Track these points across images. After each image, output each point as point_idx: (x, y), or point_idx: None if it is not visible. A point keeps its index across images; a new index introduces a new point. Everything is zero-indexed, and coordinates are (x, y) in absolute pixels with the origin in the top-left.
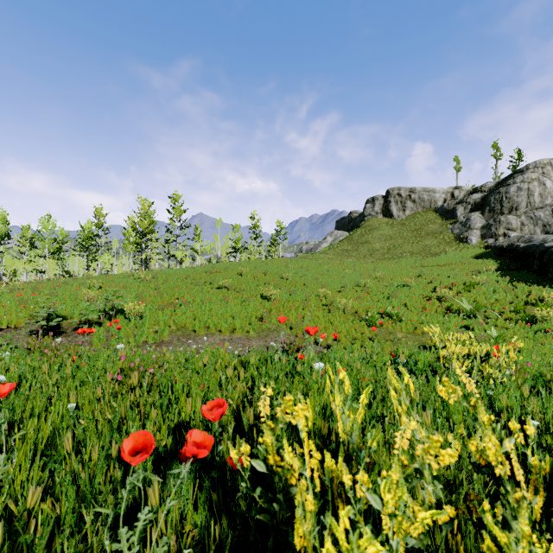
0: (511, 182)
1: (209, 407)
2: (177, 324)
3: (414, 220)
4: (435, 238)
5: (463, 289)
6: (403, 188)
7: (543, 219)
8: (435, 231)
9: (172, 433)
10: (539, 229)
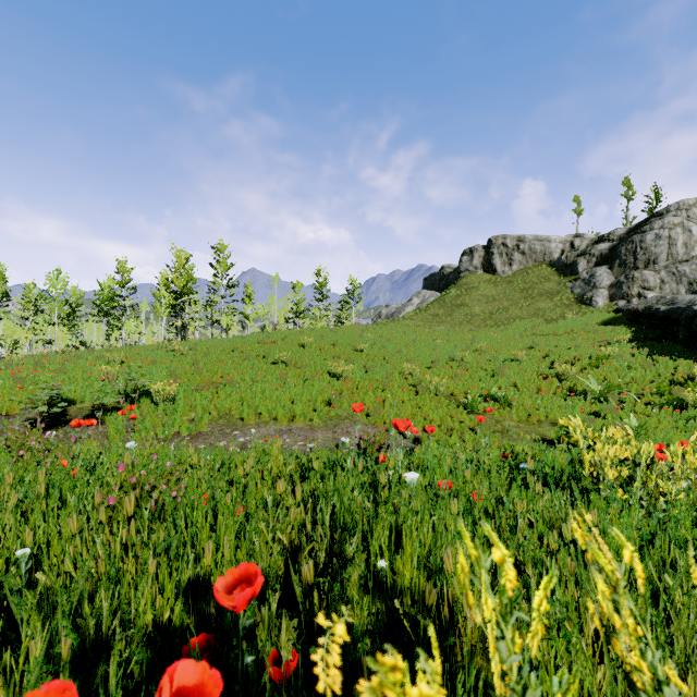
0: (648, 228)
1: (230, 579)
2: (219, 410)
3: (523, 277)
4: (550, 300)
5: (589, 365)
6: (509, 237)
7: (689, 276)
8: (551, 290)
9: (184, 594)
10: (684, 288)
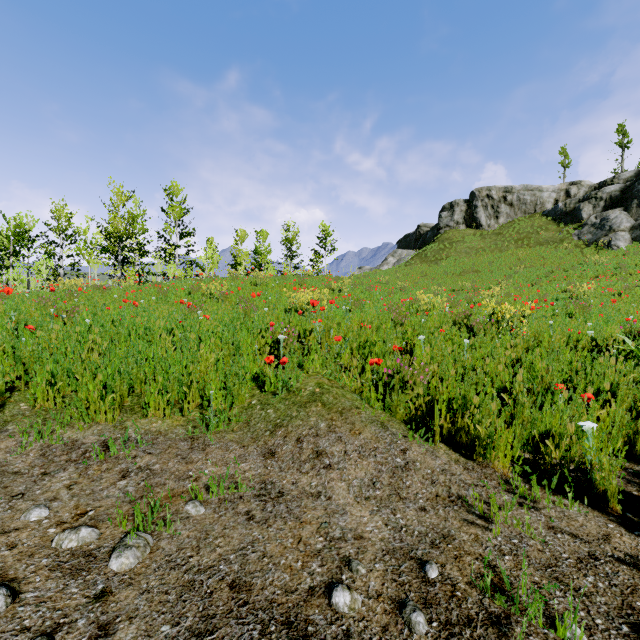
0: None
1: None
2: None
3: (515, 228)
4: (554, 248)
5: None
6: (494, 188)
7: None
8: (552, 239)
9: None
10: None
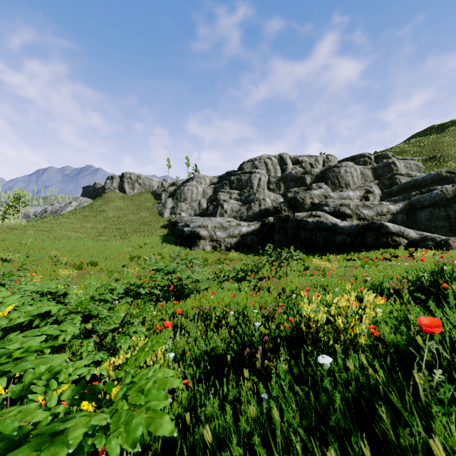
0: (186, 185)
1: None
2: None
3: (138, 198)
4: (148, 212)
5: (139, 247)
6: (133, 174)
7: (195, 207)
8: (149, 207)
9: None
10: (193, 212)
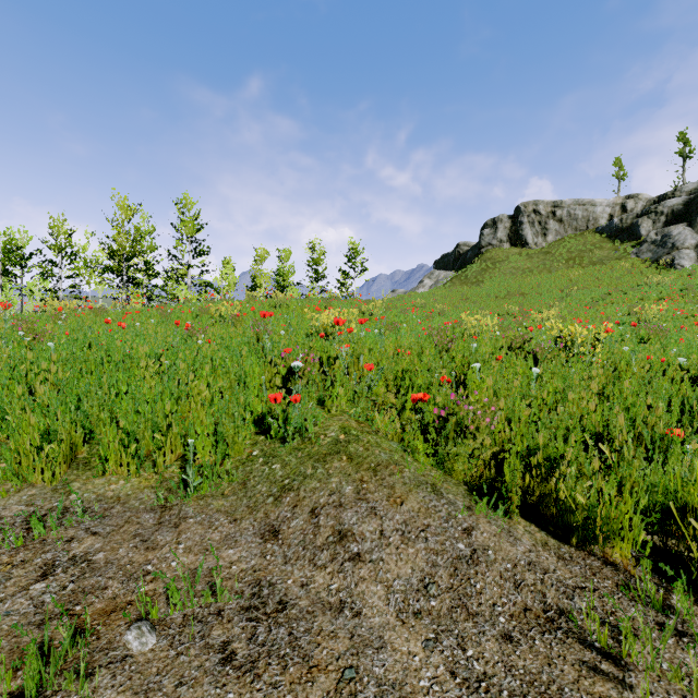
0: None
1: None
2: None
3: (566, 246)
4: (609, 268)
5: None
6: (541, 202)
7: None
8: (607, 258)
9: None
10: None
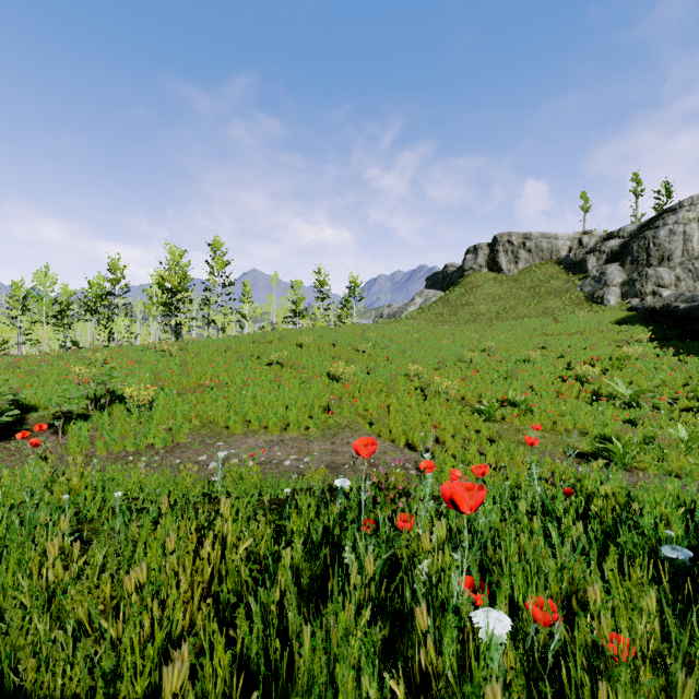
0: (661, 224)
1: None
2: (202, 417)
3: (530, 275)
4: (559, 299)
5: (611, 366)
6: (514, 234)
7: None
8: (559, 289)
9: None
10: None
